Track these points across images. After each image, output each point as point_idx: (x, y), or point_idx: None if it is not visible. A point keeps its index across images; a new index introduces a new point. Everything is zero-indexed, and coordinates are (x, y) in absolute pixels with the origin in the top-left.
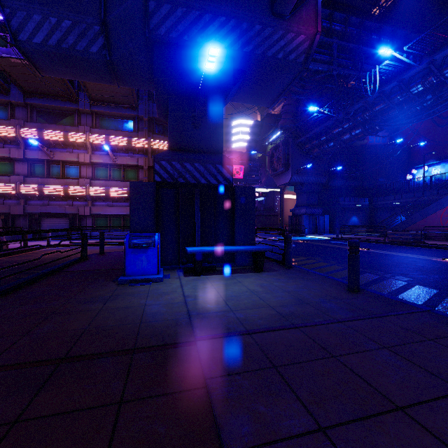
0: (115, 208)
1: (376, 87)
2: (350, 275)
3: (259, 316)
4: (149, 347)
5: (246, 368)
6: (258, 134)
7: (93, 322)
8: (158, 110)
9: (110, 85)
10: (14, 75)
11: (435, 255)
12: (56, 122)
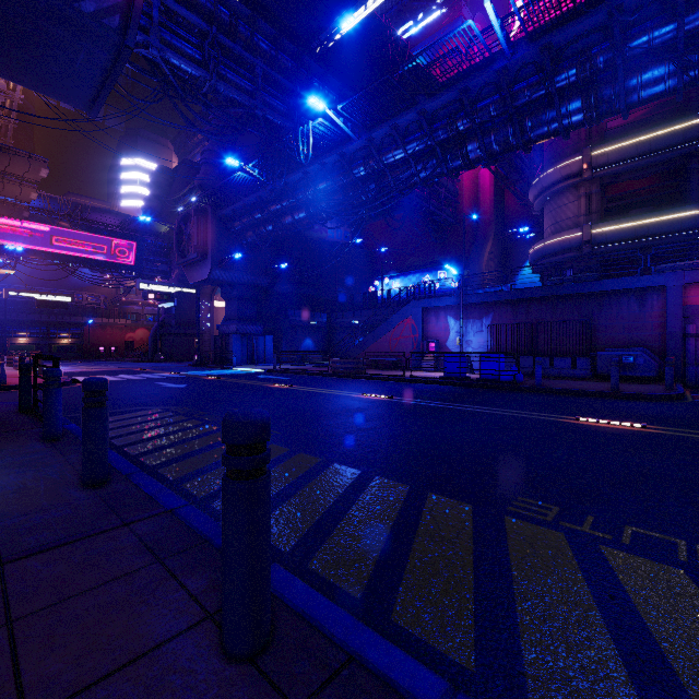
0: None
1: (310, 151)
2: (83, 452)
3: None
4: None
5: None
6: (167, 191)
7: None
8: None
9: None
10: None
11: (362, 390)
12: None
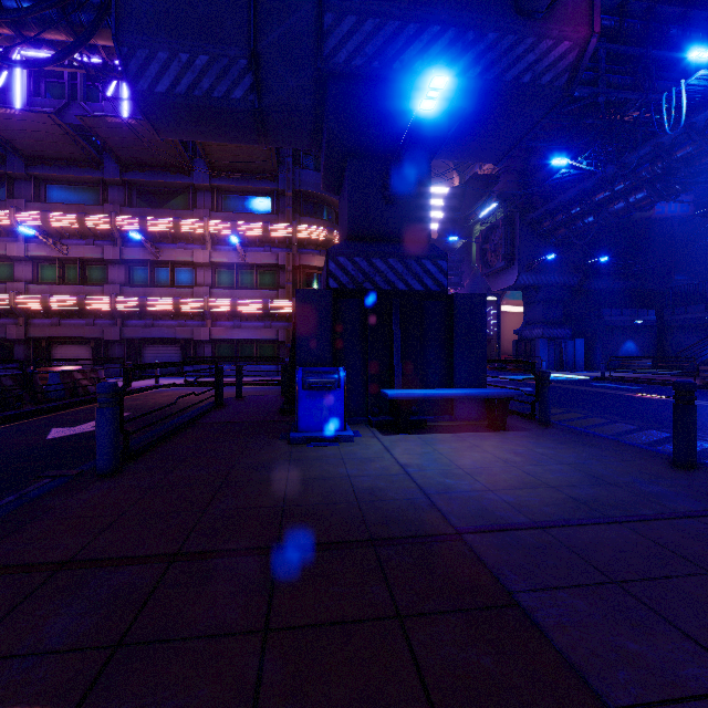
0: (245, 331)
1: (682, 117)
2: (678, 440)
3: (540, 500)
4: (393, 539)
5: (567, 581)
6: (458, 209)
7: (288, 497)
8: (325, 179)
9: (239, 145)
10: (109, 141)
11: None
12: (163, 206)
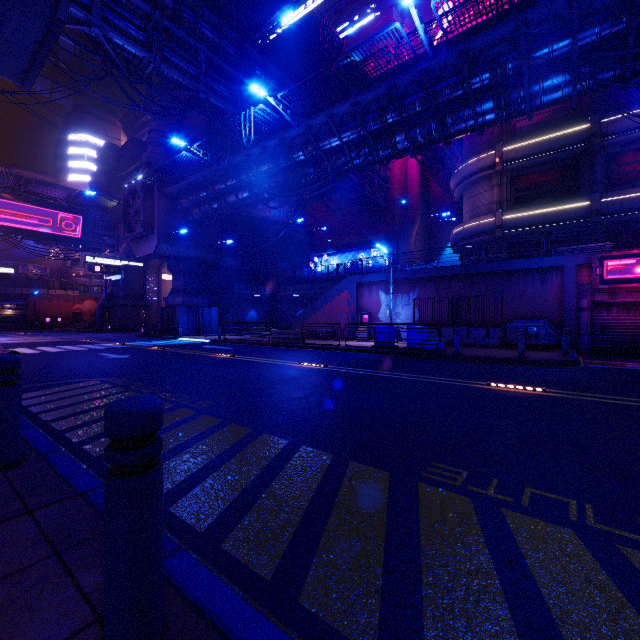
0: None
1: (252, 135)
2: None
3: None
4: None
5: None
6: (114, 167)
7: None
8: None
9: None
10: None
11: (299, 359)
12: None
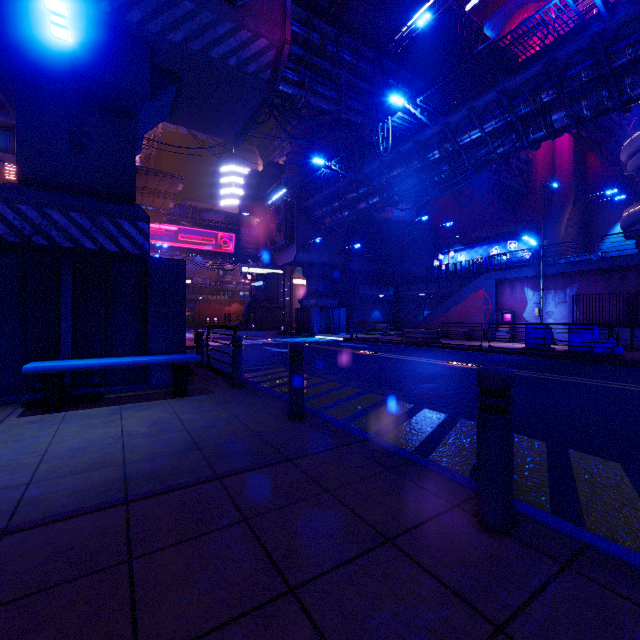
0: None
1: (389, 144)
2: (290, 395)
3: (76, 487)
4: None
5: None
6: (257, 190)
7: None
8: (12, 110)
9: None
10: None
11: (444, 358)
12: None
